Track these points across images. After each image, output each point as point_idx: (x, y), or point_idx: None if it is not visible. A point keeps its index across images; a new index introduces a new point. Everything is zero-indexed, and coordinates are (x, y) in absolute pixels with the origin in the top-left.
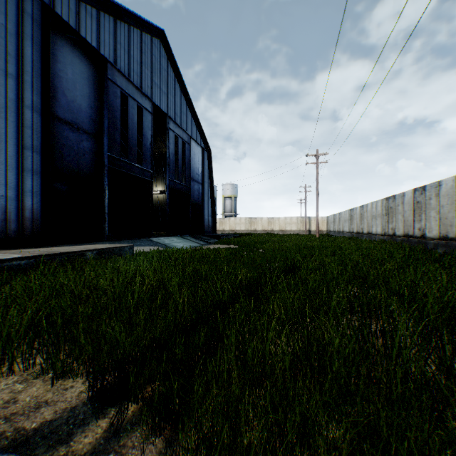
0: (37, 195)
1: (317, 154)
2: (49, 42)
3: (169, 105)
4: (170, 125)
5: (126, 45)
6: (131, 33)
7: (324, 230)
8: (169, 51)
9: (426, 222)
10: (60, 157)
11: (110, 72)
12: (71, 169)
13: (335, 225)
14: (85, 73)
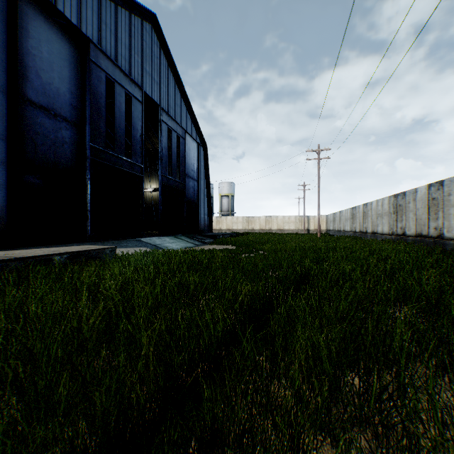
0: (1, 189)
1: (318, 150)
2: (17, 11)
3: (162, 96)
4: (163, 117)
5: (112, 26)
6: (118, 13)
7: (323, 229)
8: (161, 38)
9: (444, 221)
10: (33, 147)
11: (93, 53)
12: (47, 160)
13: (335, 224)
14: (64, 53)
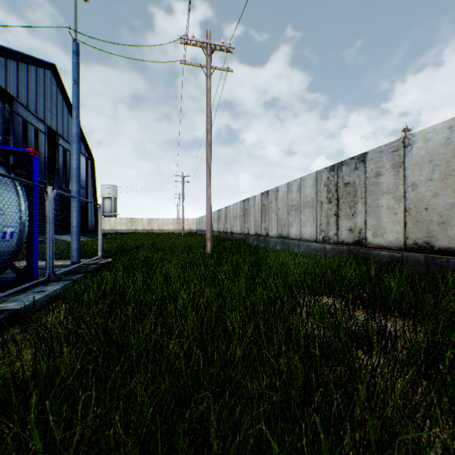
0: None
1: (183, 176)
2: None
3: (59, 124)
4: (60, 141)
5: (26, 81)
6: (30, 70)
7: (194, 229)
8: (59, 79)
9: (228, 225)
10: None
11: (15, 106)
12: None
13: (200, 225)
14: None
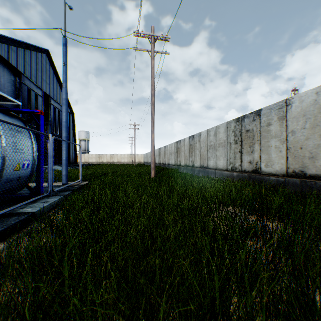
0: None
1: (134, 125)
2: None
3: (51, 90)
4: (52, 102)
5: (30, 61)
6: (32, 54)
7: (142, 161)
8: (51, 59)
9: (166, 158)
10: None
11: (23, 79)
12: None
13: (146, 159)
14: (9, 79)
